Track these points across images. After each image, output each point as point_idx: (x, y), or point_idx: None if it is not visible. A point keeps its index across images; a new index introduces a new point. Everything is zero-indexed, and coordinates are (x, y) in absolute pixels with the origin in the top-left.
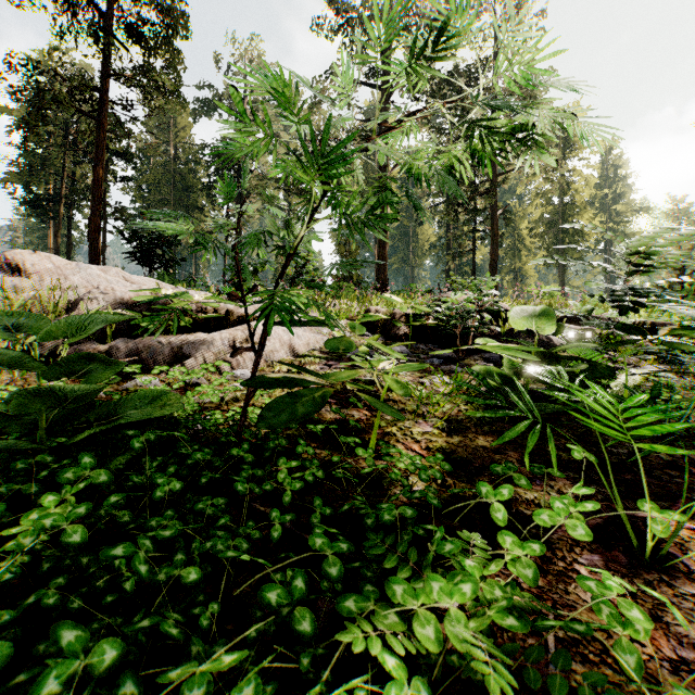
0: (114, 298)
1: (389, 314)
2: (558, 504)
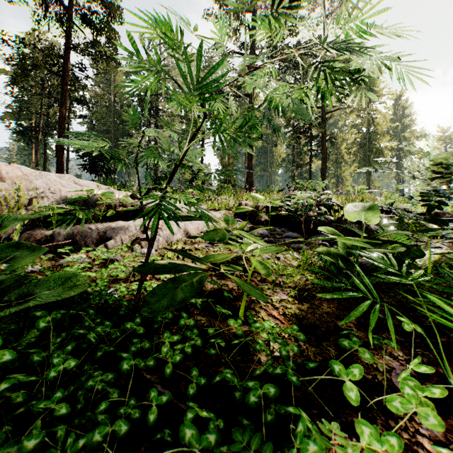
0: (60, 196)
1: (254, 206)
2: (408, 390)
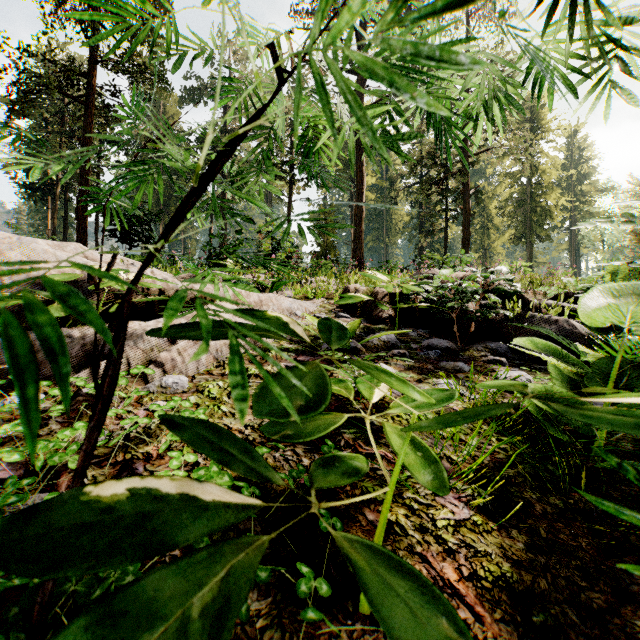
0: (28, 276)
1: (369, 293)
2: None
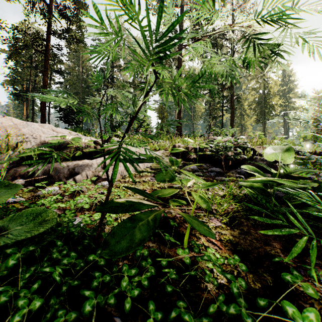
0: (40, 140)
1: (185, 147)
2: None
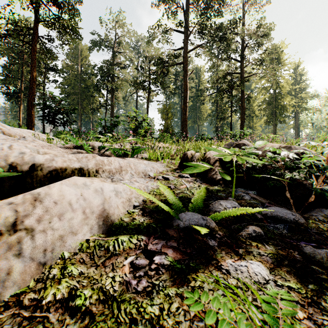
0: None
1: (202, 157)
2: None
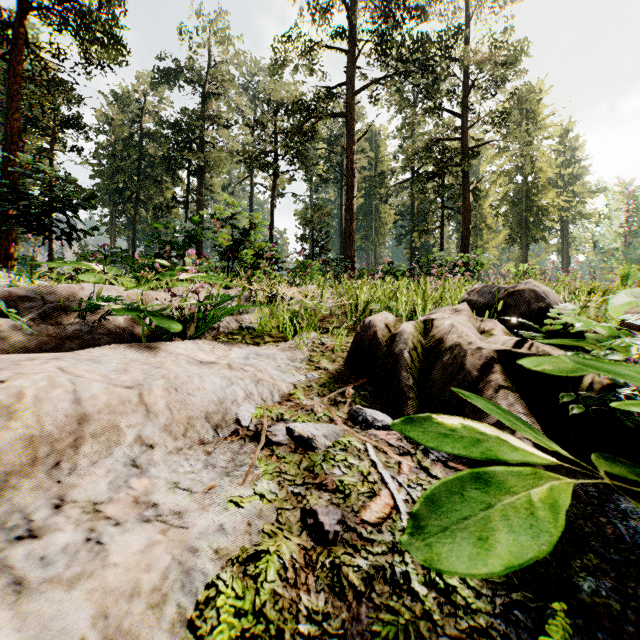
0: None
1: (421, 337)
2: None
